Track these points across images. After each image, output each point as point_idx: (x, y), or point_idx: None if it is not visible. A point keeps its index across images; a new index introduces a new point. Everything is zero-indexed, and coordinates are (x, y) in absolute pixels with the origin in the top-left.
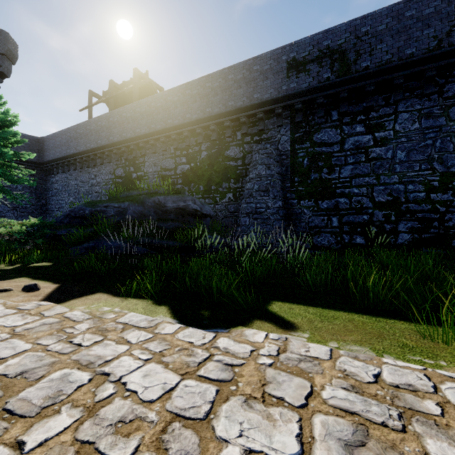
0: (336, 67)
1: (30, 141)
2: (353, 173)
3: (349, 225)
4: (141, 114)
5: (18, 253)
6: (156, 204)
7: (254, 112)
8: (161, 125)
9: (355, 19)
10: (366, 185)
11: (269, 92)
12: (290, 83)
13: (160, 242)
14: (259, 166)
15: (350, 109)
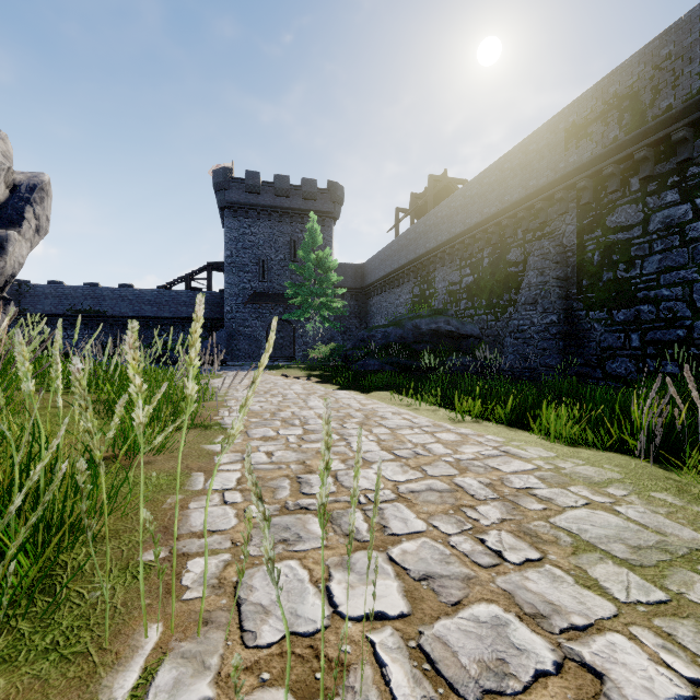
0: (626, 120)
1: (355, 269)
2: (661, 267)
3: (655, 345)
4: (430, 227)
5: (324, 367)
6: (413, 327)
7: (531, 204)
8: (446, 236)
9: (652, 41)
10: (681, 282)
11: (545, 175)
12: (569, 157)
13: (406, 362)
14: (530, 272)
15: (657, 170)
